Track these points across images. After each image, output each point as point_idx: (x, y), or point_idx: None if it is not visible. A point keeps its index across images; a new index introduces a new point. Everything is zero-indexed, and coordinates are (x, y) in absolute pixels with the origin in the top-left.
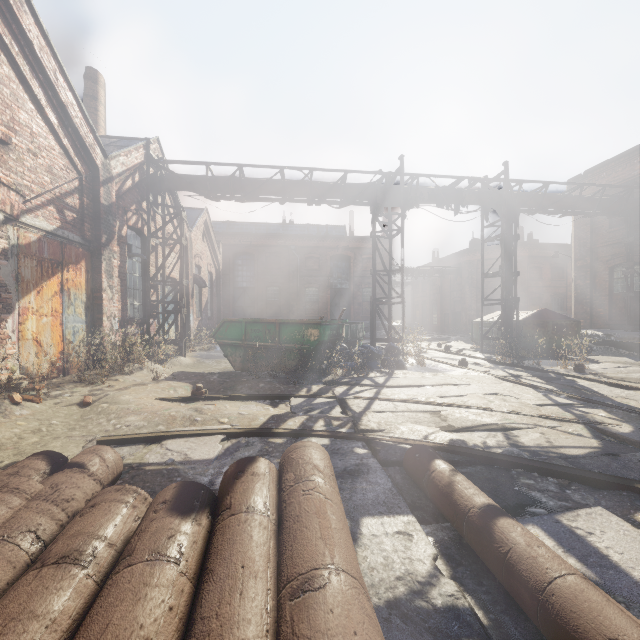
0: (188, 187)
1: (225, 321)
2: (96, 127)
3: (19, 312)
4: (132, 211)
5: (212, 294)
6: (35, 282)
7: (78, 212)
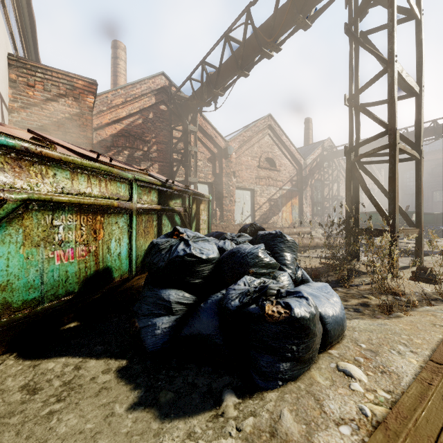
0: (340, 156)
1: None
2: (308, 140)
3: (282, 211)
4: (316, 173)
5: None
6: (285, 203)
7: (296, 181)
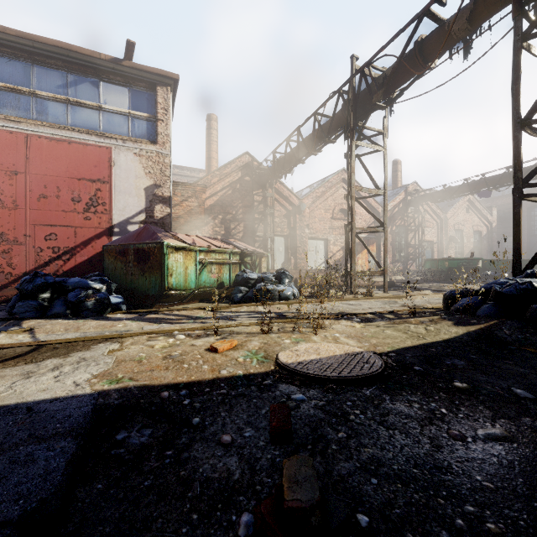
0: (424, 201)
1: (425, 260)
2: (396, 182)
3: (357, 258)
4: (398, 220)
5: (481, 245)
6: (361, 251)
7: None
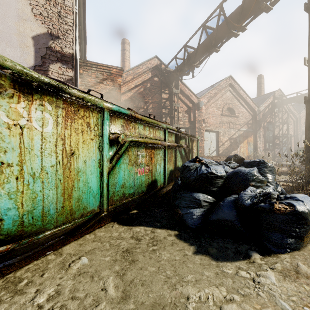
0: (289, 102)
1: (298, 148)
2: (260, 92)
3: (239, 147)
4: (268, 117)
5: None
6: (242, 141)
7: (251, 124)
